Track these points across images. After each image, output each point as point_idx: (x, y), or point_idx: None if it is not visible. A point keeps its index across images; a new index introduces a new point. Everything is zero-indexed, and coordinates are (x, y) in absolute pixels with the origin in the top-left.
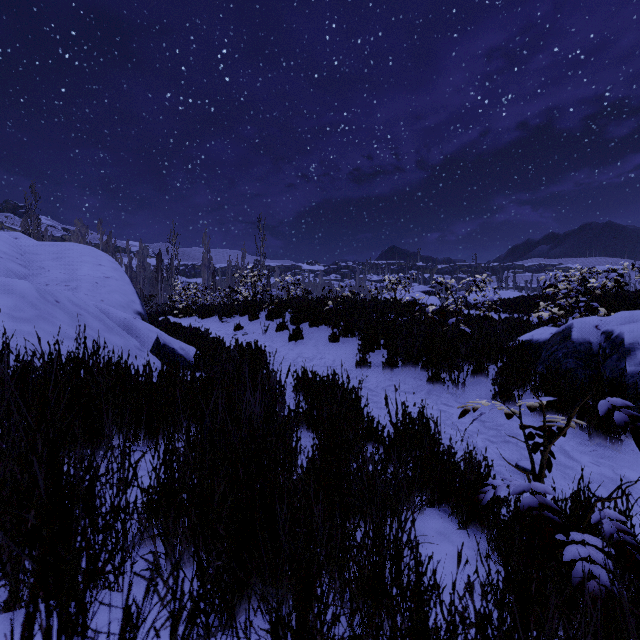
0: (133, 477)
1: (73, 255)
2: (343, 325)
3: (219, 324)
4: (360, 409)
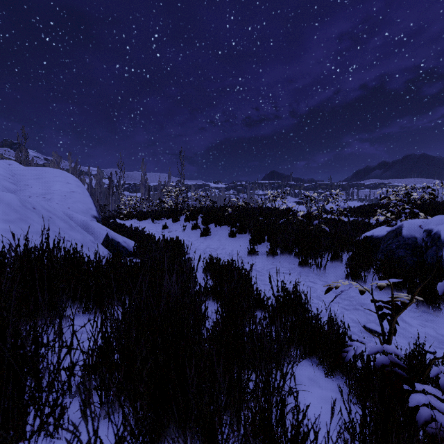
0: (70, 346)
1: (49, 176)
2: (238, 225)
3: (152, 225)
4: (251, 285)
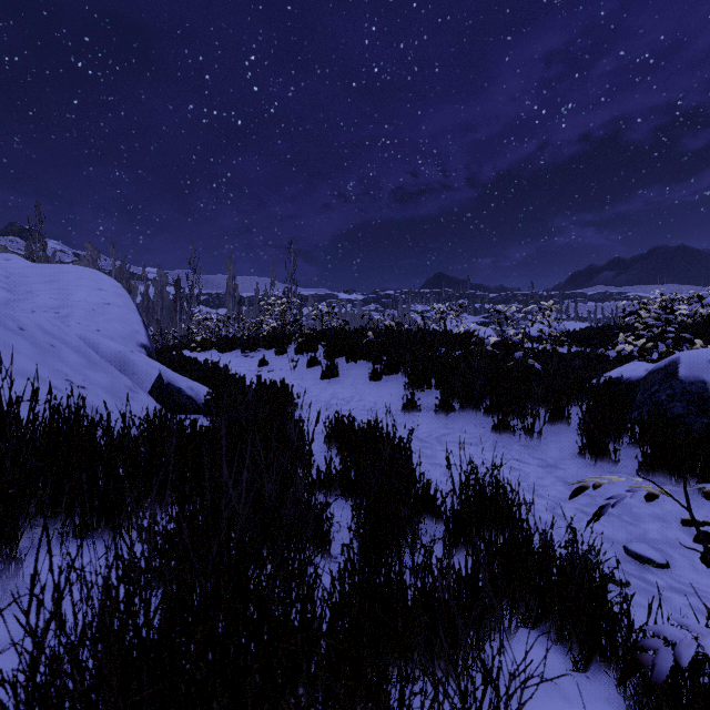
0: None
1: (69, 278)
2: (386, 360)
3: (241, 359)
4: (411, 469)
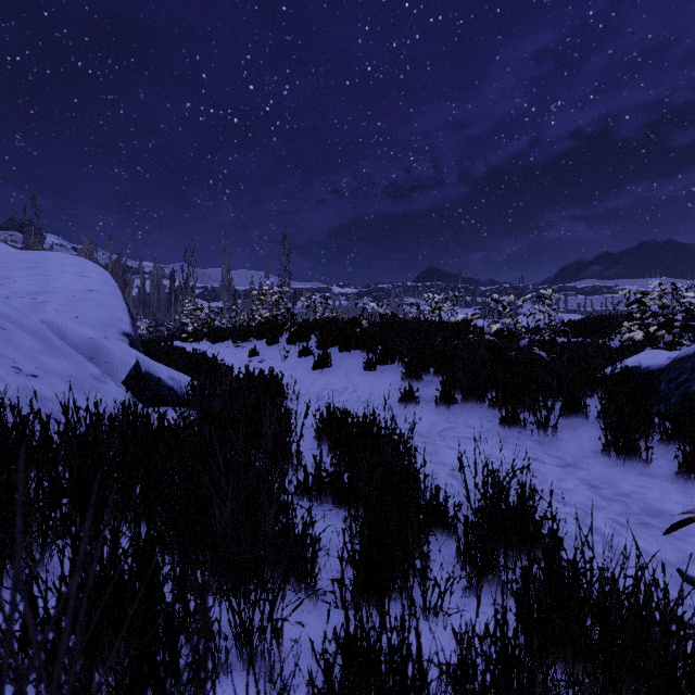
0: None
1: (52, 264)
2: (381, 349)
3: (232, 349)
4: (415, 472)
